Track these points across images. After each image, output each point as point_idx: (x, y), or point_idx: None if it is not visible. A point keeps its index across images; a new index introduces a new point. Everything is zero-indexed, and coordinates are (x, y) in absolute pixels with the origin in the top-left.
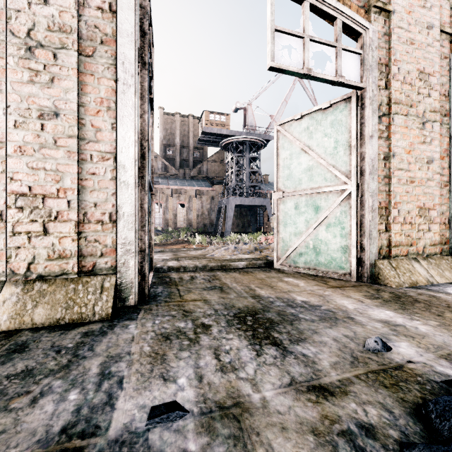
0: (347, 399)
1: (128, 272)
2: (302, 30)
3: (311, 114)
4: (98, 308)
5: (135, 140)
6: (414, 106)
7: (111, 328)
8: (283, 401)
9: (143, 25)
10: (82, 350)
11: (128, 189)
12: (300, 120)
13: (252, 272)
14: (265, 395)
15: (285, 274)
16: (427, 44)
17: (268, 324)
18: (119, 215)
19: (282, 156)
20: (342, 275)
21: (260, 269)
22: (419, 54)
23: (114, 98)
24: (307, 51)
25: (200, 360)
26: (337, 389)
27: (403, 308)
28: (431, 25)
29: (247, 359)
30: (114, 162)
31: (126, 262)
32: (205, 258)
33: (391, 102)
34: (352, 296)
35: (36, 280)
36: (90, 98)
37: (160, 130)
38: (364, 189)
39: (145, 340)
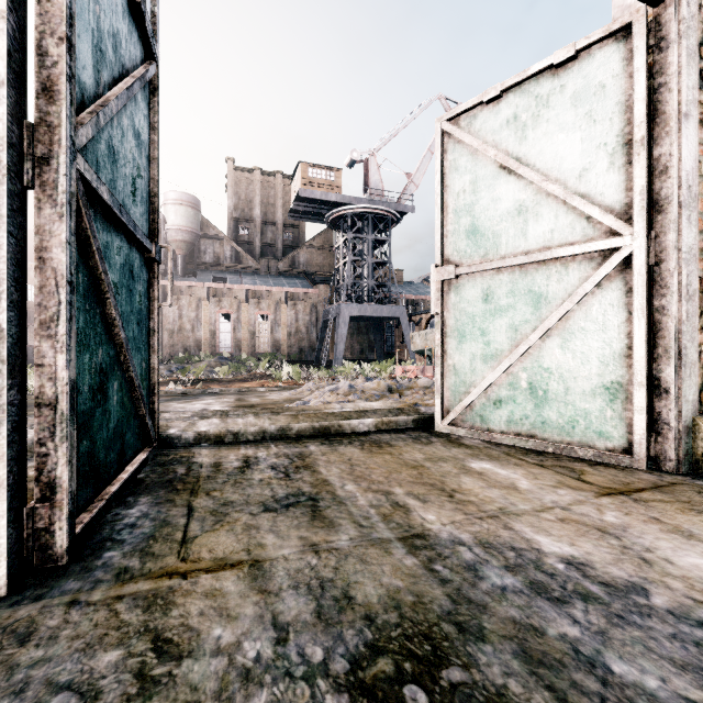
0: None
1: None
2: None
3: (523, 85)
4: None
5: None
6: None
7: None
8: None
9: None
10: None
11: None
12: (497, 102)
13: (390, 445)
14: None
15: (467, 449)
16: None
17: None
18: None
19: (453, 188)
20: (606, 454)
21: (408, 435)
22: None
23: None
24: None
25: None
26: None
27: None
28: None
29: None
30: None
31: None
32: (287, 409)
33: None
34: (695, 533)
35: None
36: None
37: (229, 195)
38: (668, 245)
39: None
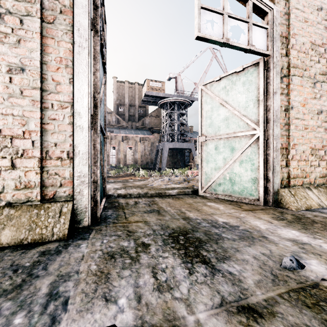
0: (276, 321)
1: (82, 199)
2: (222, 8)
3: (227, 76)
4: (56, 230)
5: (88, 92)
6: (307, 70)
7: (65, 247)
8: (216, 324)
9: (95, 0)
10: (36, 269)
11: (82, 132)
12: (219, 81)
13: (182, 198)
14: (199, 318)
15: (208, 199)
16: (317, 22)
17: (197, 243)
18: (75, 152)
19: (205, 109)
20: (252, 201)
21: (189, 195)
22: (311, 30)
23: (71, 58)
24: (226, 25)
25: (139, 279)
26: (264, 310)
27: (305, 228)
28: (320, 8)
29: (181, 277)
30: (71, 109)
31: (81, 191)
32: (146, 187)
33: (290, 66)
34: (262, 218)
35: (5, 206)
36: (51, 57)
37: (114, 93)
38: (270, 134)
39: (93, 259)
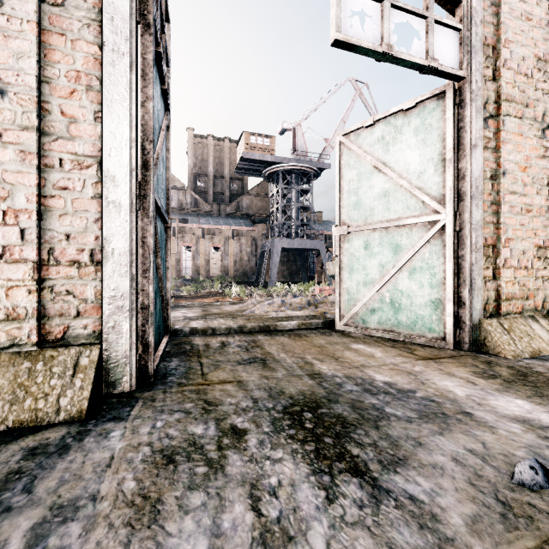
0: None
1: (120, 340)
2: None
3: (387, 119)
4: (66, 401)
5: (131, 138)
6: (531, 105)
7: (79, 439)
8: None
9: None
10: (10, 491)
11: (120, 213)
12: (372, 127)
13: (306, 336)
14: None
15: (352, 338)
16: (548, 22)
17: (339, 427)
18: (105, 252)
19: (346, 177)
20: (432, 341)
21: (318, 331)
22: (538, 35)
23: (99, 73)
24: (387, 21)
25: (223, 514)
26: None
27: (540, 395)
28: None
29: (310, 509)
30: (97, 171)
31: (116, 325)
32: (242, 315)
33: (501, 99)
34: (455, 374)
35: None
36: (58, 70)
37: (189, 156)
38: (465, 220)
39: (131, 465)
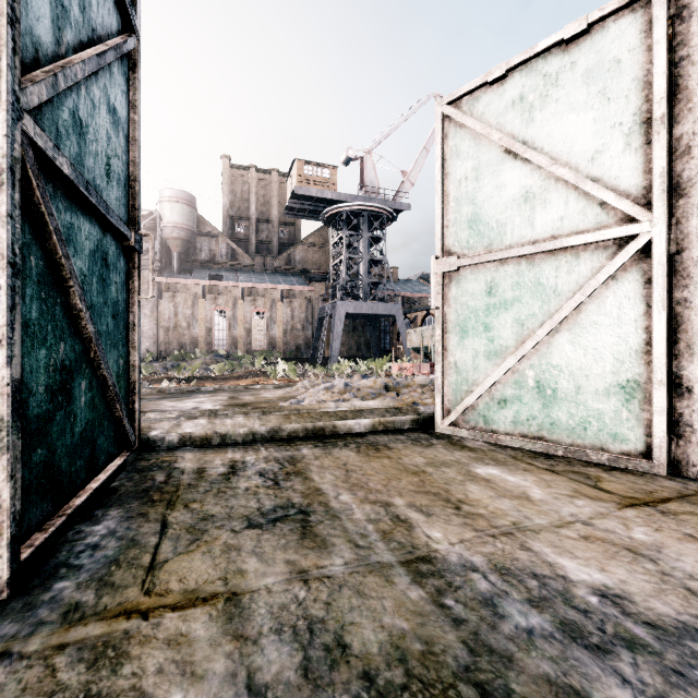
0: None
1: None
2: None
3: (530, 64)
4: None
5: None
6: None
7: None
8: None
9: None
10: None
11: None
12: (501, 83)
13: (388, 448)
14: None
15: (471, 452)
16: None
17: None
18: None
19: (454, 175)
20: (622, 458)
21: (406, 436)
22: None
23: None
24: None
25: None
26: None
27: None
28: None
29: None
30: None
31: None
32: (279, 409)
33: None
34: None
35: None
36: None
37: (225, 192)
38: (691, 231)
39: None
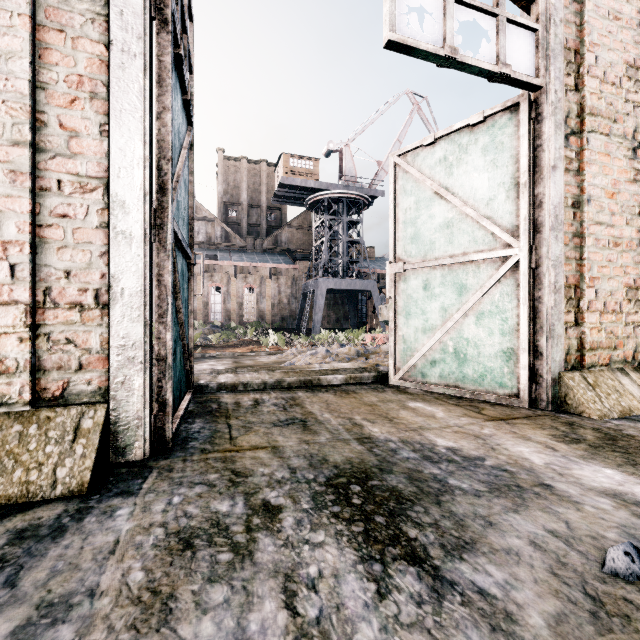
0: None
1: (130, 398)
2: None
3: (450, 136)
4: (64, 472)
5: (144, 156)
6: (619, 120)
7: (78, 518)
8: None
9: None
10: None
11: (130, 246)
12: (432, 146)
13: (355, 393)
14: None
15: (409, 395)
16: (639, 22)
17: (394, 503)
18: (113, 293)
19: (402, 205)
20: (503, 398)
21: (368, 386)
22: (628, 37)
23: (105, 77)
24: (450, 19)
25: (249, 614)
26: None
27: (633, 463)
28: None
29: (357, 607)
30: (104, 195)
31: (126, 380)
32: (279, 368)
33: (585, 113)
34: (531, 438)
35: None
36: (56, 74)
37: (219, 181)
38: (542, 255)
39: (140, 552)
